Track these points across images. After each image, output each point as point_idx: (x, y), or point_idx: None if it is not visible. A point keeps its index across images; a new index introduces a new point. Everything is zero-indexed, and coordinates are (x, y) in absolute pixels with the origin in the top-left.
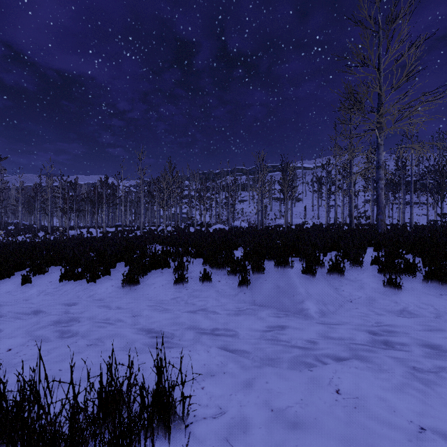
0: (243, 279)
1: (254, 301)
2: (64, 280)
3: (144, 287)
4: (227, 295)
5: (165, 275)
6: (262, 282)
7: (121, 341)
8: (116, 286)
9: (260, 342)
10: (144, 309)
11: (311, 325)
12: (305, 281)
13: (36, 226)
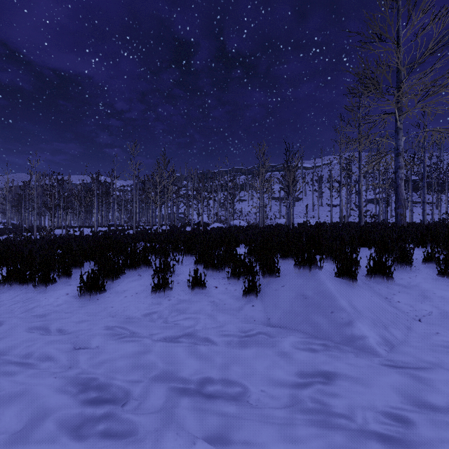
0: (250, 285)
1: (269, 319)
2: (7, 286)
3: (110, 296)
4: (227, 309)
5: (143, 279)
6: (277, 289)
7: (12, 419)
8: (72, 295)
9: (300, 425)
10: (94, 334)
11: (386, 375)
12: (343, 287)
13: (23, 225)
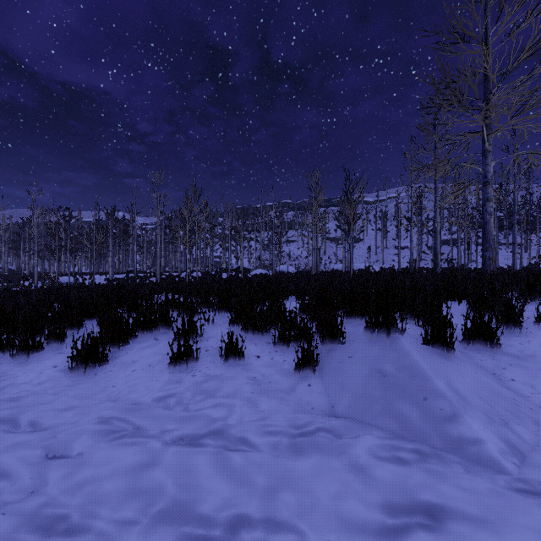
0: (305, 355)
1: (333, 407)
2: None
3: (113, 369)
4: (273, 390)
5: (160, 344)
6: (342, 361)
7: None
8: (62, 368)
9: None
10: (80, 433)
11: (529, 515)
12: (436, 360)
13: (22, 272)
